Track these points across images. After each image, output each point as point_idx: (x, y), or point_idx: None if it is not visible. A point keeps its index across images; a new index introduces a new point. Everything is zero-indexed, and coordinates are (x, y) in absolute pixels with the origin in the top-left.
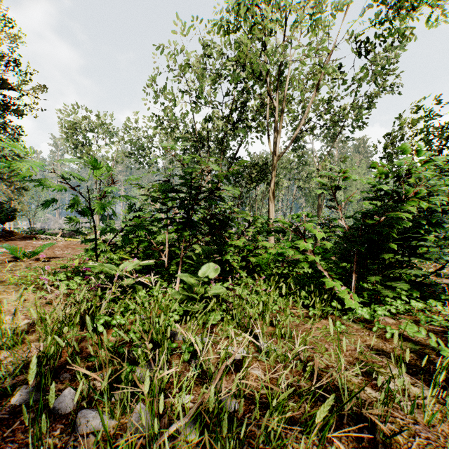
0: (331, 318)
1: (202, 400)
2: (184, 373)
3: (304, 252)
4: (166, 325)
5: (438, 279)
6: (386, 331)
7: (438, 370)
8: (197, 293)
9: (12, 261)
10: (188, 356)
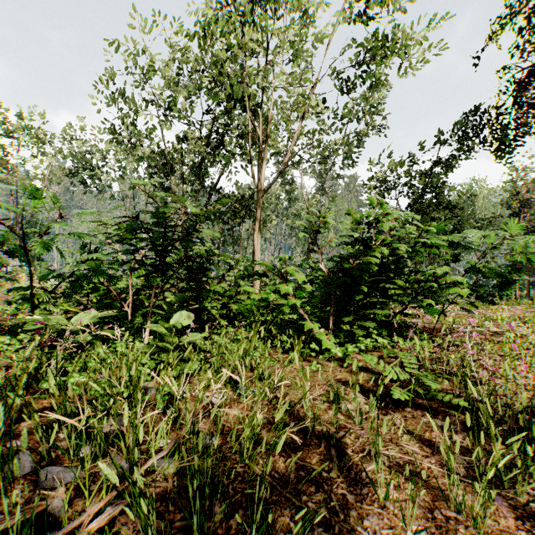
0: (309, 360)
1: (180, 436)
2: (159, 423)
3: (286, 296)
4: (137, 378)
5: (410, 319)
6: None
7: (388, 391)
8: (171, 344)
9: None
10: (163, 405)
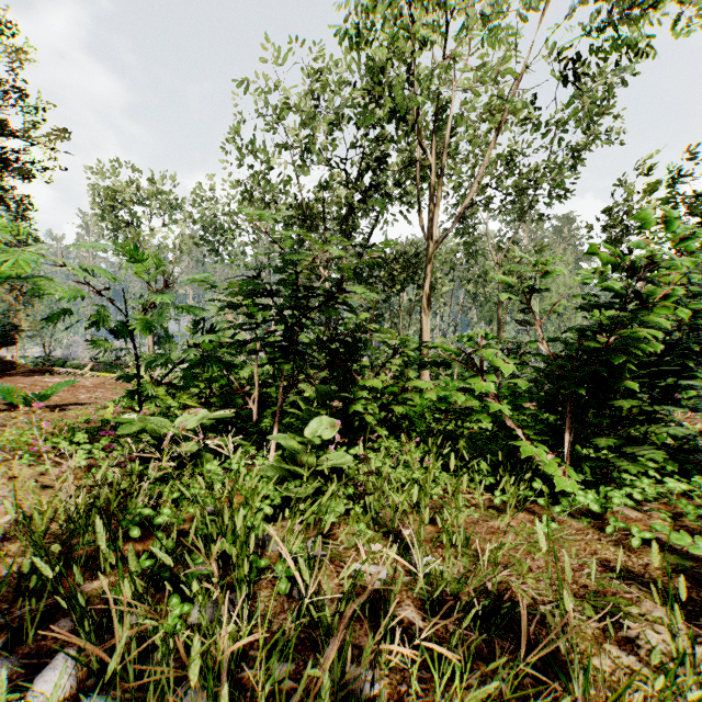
0: (532, 510)
1: (309, 684)
2: (279, 616)
3: (485, 397)
4: (250, 525)
5: (699, 440)
6: (629, 533)
7: None
8: (305, 467)
9: (6, 410)
10: (286, 585)
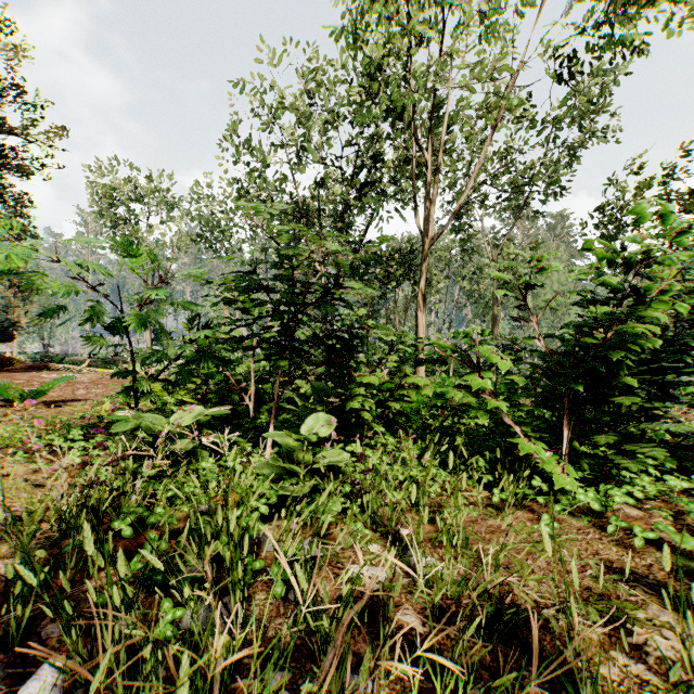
0: (531, 508)
1: None
2: (274, 621)
3: (483, 394)
4: (245, 525)
5: None
6: (630, 532)
7: None
8: (301, 465)
9: (2, 406)
10: (282, 589)
